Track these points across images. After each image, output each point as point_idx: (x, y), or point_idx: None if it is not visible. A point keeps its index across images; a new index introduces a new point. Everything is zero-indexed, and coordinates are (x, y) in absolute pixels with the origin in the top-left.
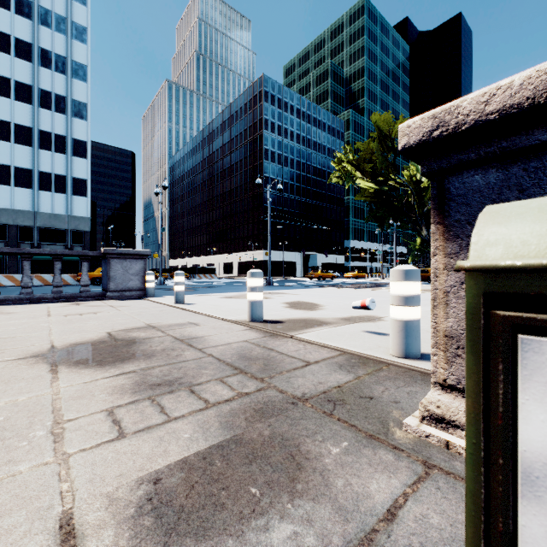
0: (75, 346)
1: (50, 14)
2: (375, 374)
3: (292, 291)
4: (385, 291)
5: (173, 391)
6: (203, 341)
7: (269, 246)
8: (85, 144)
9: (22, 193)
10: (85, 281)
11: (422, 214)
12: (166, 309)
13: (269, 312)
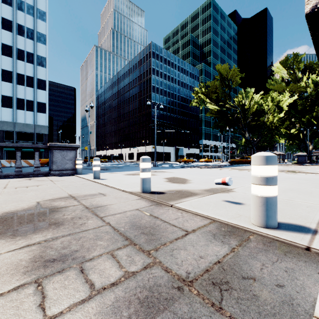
0: (5, 215)
1: (24, 3)
2: (246, 245)
3: (169, 170)
4: (227, 170)
5: (63, 270)
6: (105, 209)
7: (155, 143)
8: (45, 81)
9: (6, 111)
10: (37, 164)
11: (246, 124)
12: (86, 183)
13: (155, 185)
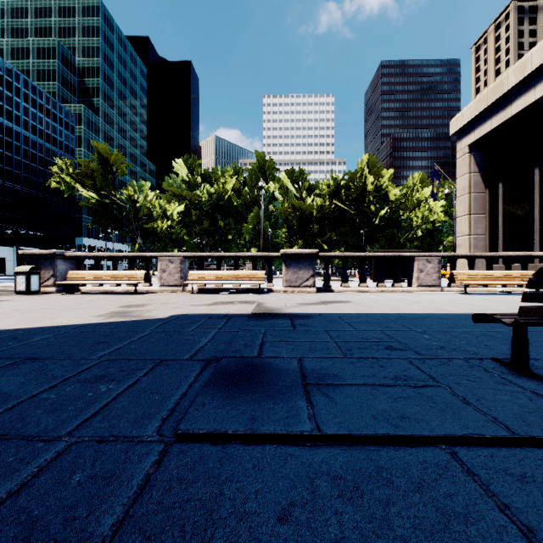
0: None
1: None
2: None
3: None
4: None
5: None
6: None
7: None
8: None
9: None
10: None
11: (137, 227)
12: None
13: None
